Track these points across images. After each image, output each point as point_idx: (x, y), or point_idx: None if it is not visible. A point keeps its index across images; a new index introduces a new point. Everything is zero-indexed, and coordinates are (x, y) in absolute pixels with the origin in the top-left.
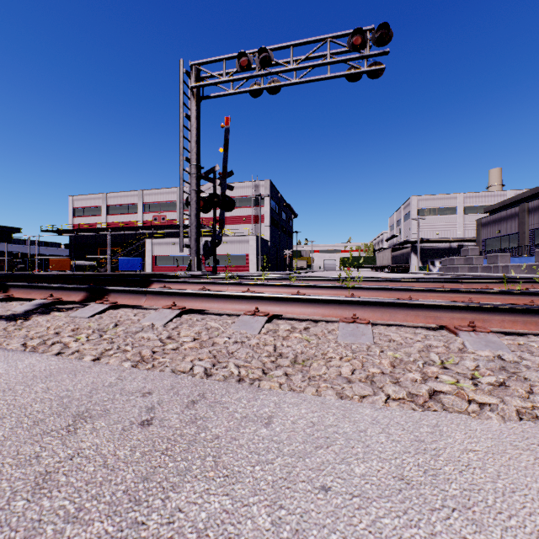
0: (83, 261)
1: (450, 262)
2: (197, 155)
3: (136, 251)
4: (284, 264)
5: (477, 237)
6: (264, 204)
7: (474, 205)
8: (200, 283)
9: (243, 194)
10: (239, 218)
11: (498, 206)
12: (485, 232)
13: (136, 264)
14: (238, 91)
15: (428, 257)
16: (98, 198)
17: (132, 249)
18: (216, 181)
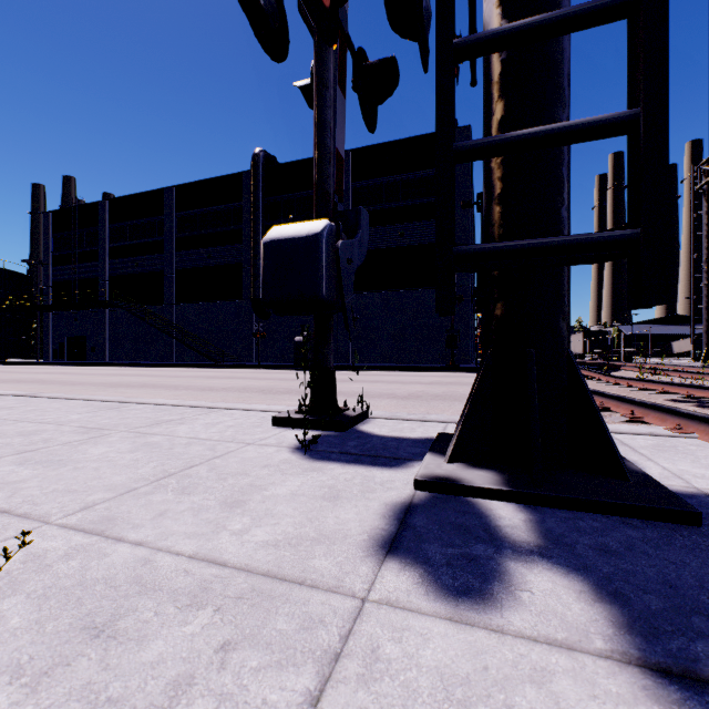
0: None
1: None
2: (706, 249)
3: None
4: None
5: None
6: None
7: None
8: None
9: None
10: None
11: None
12: None
13: None
14: None
15: None
16: None
17: None
18: None
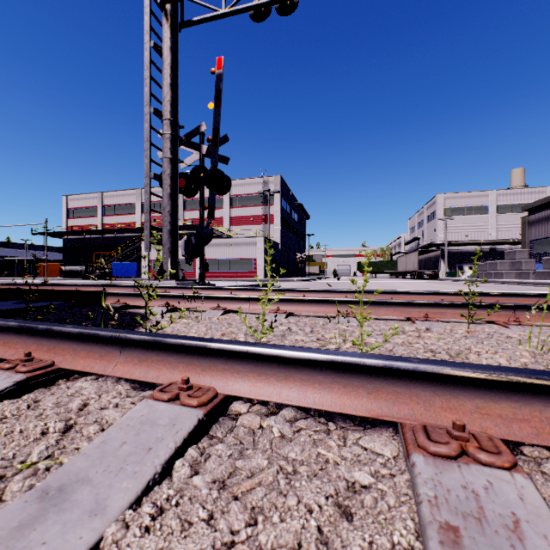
0: (77, 266)
1: (491, 267)
2: (172, 105)
3: (134, 255)
4: (295, 269)
5: (522, 238)
6: (274, 202)
7: (508, 204)
8: (33, 334)
9: (251, 191)
10: (246, 218)
11: (540, 203)
12: (533, 231)
13: (131, 269)
14: (233, 9)
15: (455, 261)
16: (94, 197)
17: (128, 253)
18: (201, 147)
